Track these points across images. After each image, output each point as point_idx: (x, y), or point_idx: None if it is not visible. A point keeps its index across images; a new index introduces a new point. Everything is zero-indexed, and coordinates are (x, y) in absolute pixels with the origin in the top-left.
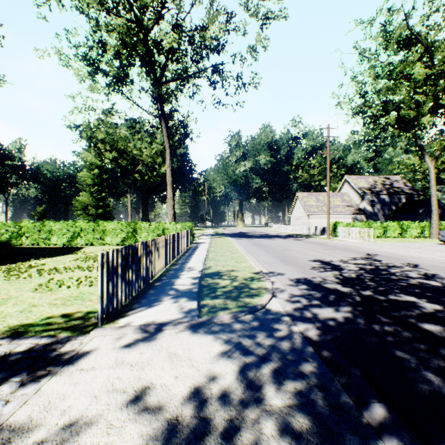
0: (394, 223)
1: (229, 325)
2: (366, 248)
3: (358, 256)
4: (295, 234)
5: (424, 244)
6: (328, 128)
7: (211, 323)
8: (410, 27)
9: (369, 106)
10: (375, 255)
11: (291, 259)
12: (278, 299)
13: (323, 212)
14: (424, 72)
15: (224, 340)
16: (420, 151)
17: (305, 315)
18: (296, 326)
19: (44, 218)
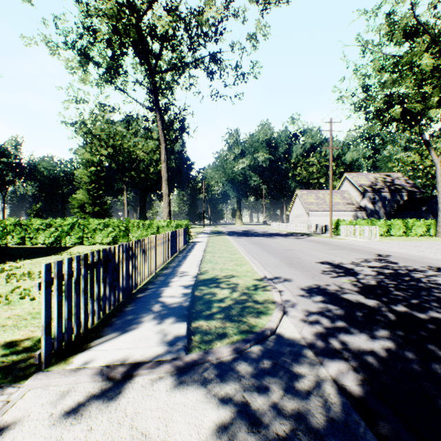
0: (399, 221)
1: (228, 367)
2: (374, 248)
3: (369, 258)
4: (295, 232)
5: (434, 243)
6: (331, 122)
7: (204, 362)
8: (416, 16)
9: (373, 99)
10: (388, 256)
11: (297, 261)
12: (291, 318)
13: (323, 210)
14: (432, 62)
15: (222, 398)
16: (426, 146)
17: (332, 345)
18: (324, 367)
19: (41, 216)
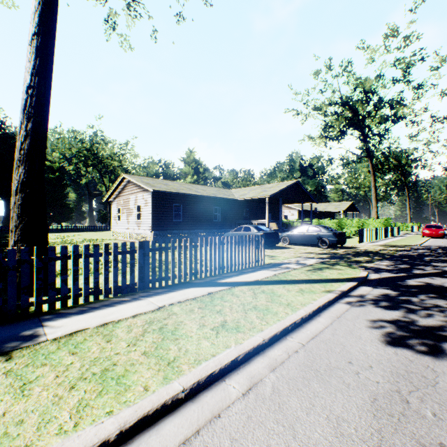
0: None
1: None
2: None
3: None
4: None
5: None
6: None
7: None
8: None
9: None
10: None
11: None
12: None
13: None
14: None
15: None
16: None
17: None
18: None
19: None
